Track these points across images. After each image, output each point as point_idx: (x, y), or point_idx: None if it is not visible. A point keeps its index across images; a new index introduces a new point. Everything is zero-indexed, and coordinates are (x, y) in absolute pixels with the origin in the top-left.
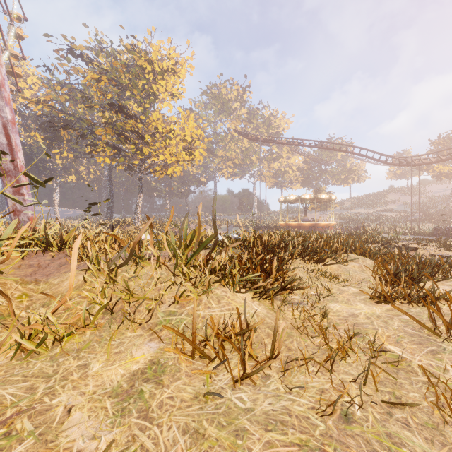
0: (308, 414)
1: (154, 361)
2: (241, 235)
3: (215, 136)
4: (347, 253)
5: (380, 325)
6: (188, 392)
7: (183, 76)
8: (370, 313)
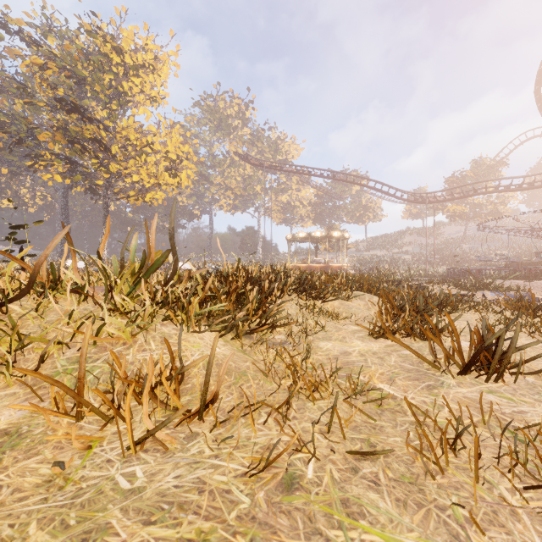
0: (232, 485)
1: (8, 431)
2: (227, 269)
3: (211, 159)
4: (351, 289)
5: (374, 362)
6: (38, 474)
7: (166, 76)
8: (366, 349)
